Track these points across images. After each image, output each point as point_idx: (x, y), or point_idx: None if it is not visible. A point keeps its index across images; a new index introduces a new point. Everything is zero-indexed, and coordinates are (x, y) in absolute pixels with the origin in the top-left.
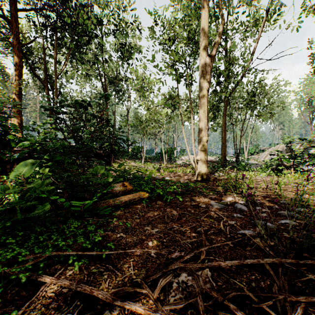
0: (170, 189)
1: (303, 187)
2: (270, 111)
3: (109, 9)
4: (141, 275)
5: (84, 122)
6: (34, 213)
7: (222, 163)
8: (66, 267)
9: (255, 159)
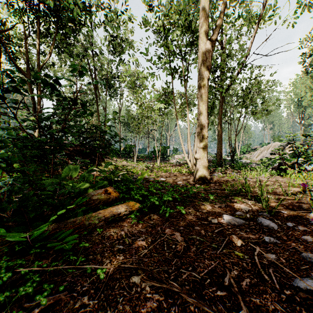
0: (168, 197)
1: None
2: (267, 108)
3: None
4: None
5: (54, 108)
6: None
7: (218, 162)
8: None
9: (247, 158)
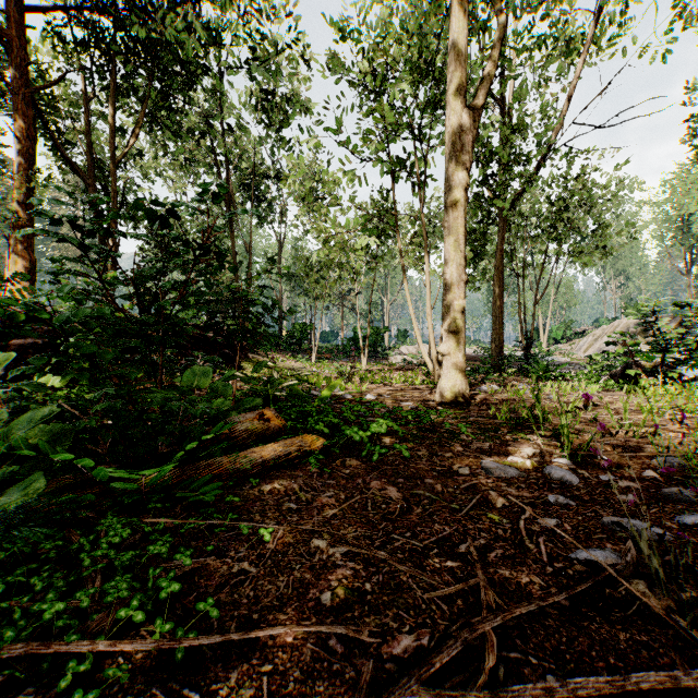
0: (379, 428)
1: (697, 420)
2: (603, 244)
3: (236, 8)
4: None
5: (164, 259)
6: None
7: (494, 361)
8: None
9: (564, 352)
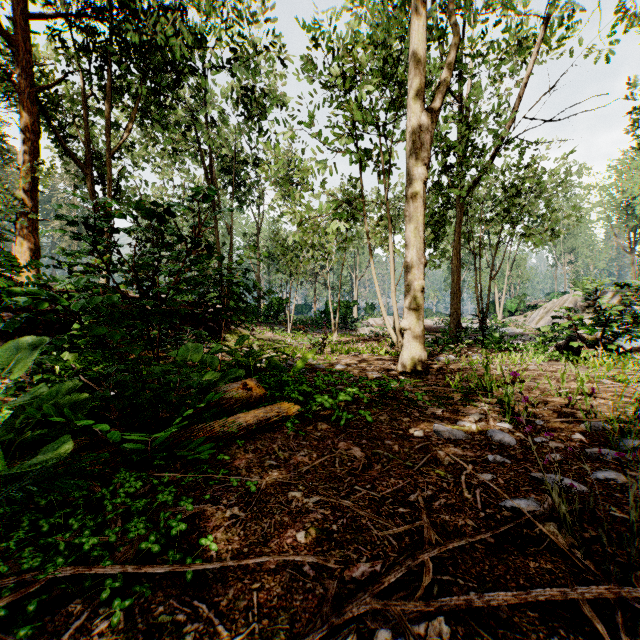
0: (346, 396)
1: (628, 388)
2: (552, 226)
3: (219, 14)
4: (278, 634)
5: (160, 250)
6: (35, 461)
7: (452, 333)
8: (94, 607)
9: (518, 324)
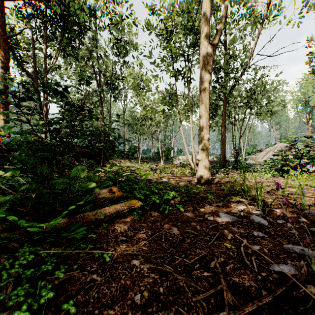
0: (168, 196)
1: None
2: (271, 109)
3: None
4: None
5: (63, 114)
6: None
7: (221, 163)
8: None
9: (252, 159)
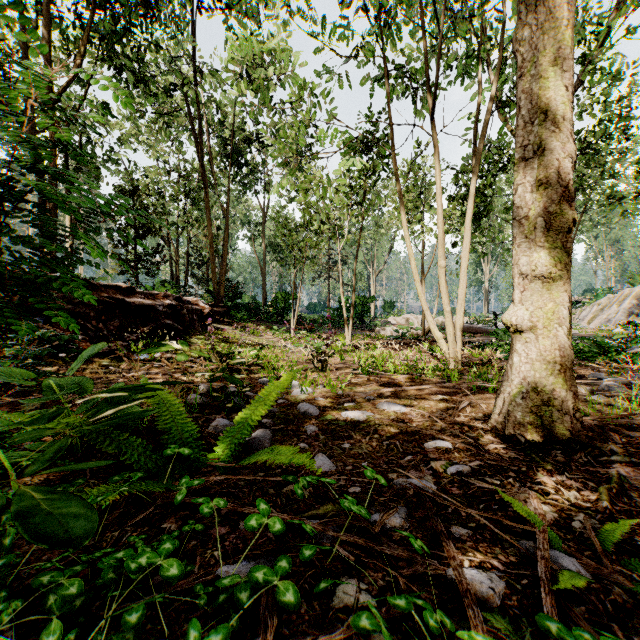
0: None
1: None
2: None
3: None
4: None
5: None
6: None
7: None
8: None
9: None
